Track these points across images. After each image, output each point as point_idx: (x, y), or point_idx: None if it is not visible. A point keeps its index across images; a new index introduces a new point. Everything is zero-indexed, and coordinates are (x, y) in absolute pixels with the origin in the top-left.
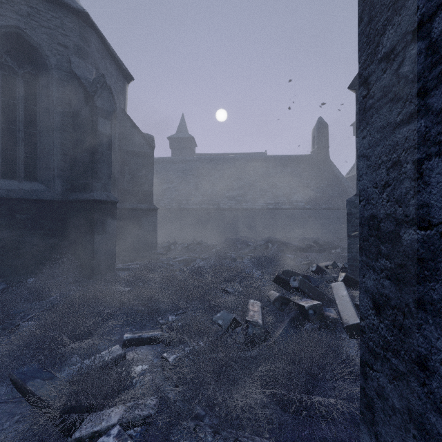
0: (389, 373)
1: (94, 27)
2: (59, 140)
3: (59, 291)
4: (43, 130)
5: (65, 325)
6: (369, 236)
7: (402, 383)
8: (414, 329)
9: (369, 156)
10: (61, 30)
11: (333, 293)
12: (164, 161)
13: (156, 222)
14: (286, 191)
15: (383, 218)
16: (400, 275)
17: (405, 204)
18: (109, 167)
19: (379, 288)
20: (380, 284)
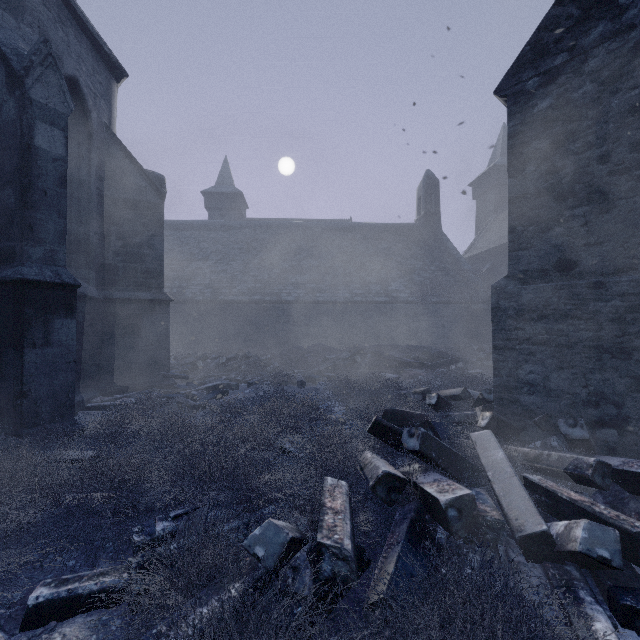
0: None
1: None
2: None
3: None
4: None
5: None
6: None
7: None
8: None
9: None
10: None
11: (479, 455)
12: (193, 227)
13: (168, 322)
14: (381, 276)
15: None
16: None
17: None
18: (61, 219)
19: None
20: None
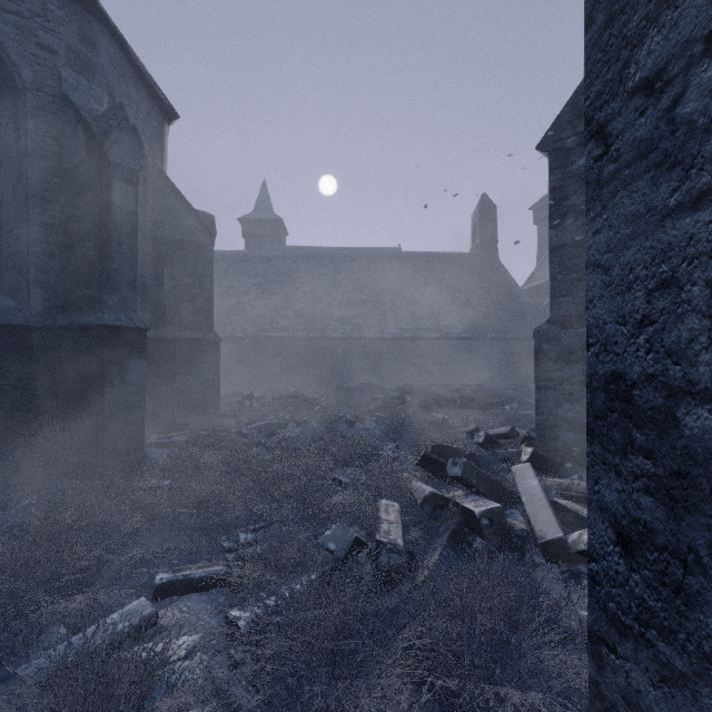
0: (651, 669)
1: (105, 21)
2: (38, 218)
3: (37, 490)
4: (7, 199)
5: (40, 566)
6: (609, 411)
7: (681, 693)
8: (710, 598)
9: (607, 266)
10: (42, 20)
11: (517, 484)
12: (232, 259)
13: (218, 361)
14: (432, 310)
15: (639, 381)
16: (676, 492)
17: (687, 359)
18: (133, 268)
19: (630, 508)
20: (631, 502)
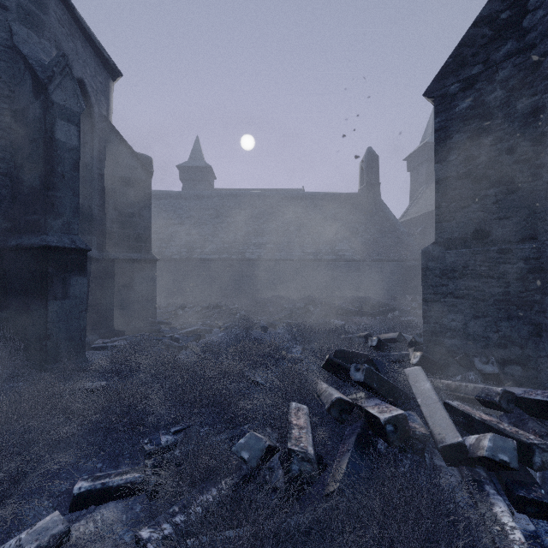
0: None
1: None
2: None
3: None
4: None
5: None
6: None
7: None
8: None
9: None
10: None
11: (411, 386)
12: (171, 196)
13: (155, 278)
14: (329, 238)
15: None
16: None
17: None
18: (75, 197)
19: None
20: None
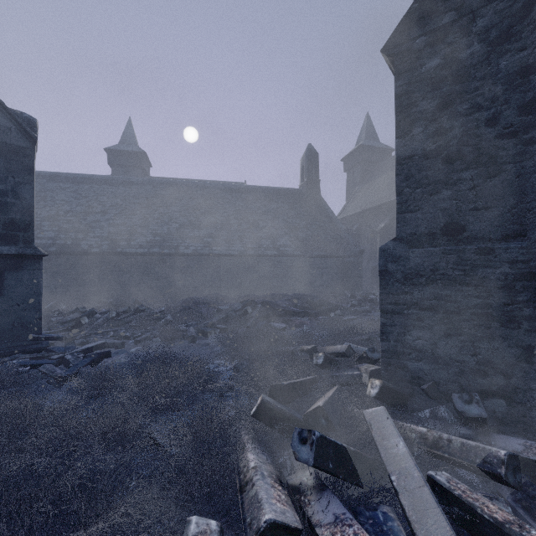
0: None
1: None
2: None
3: None
4: None
5: None
6: None
7: None
8: None
9: None
10: None
11: (377, 445)
12: (93, 181)
13: (40, 279)
14: (270, 232)
15: None
16: None
17: None
18: None
19: None
20: None
